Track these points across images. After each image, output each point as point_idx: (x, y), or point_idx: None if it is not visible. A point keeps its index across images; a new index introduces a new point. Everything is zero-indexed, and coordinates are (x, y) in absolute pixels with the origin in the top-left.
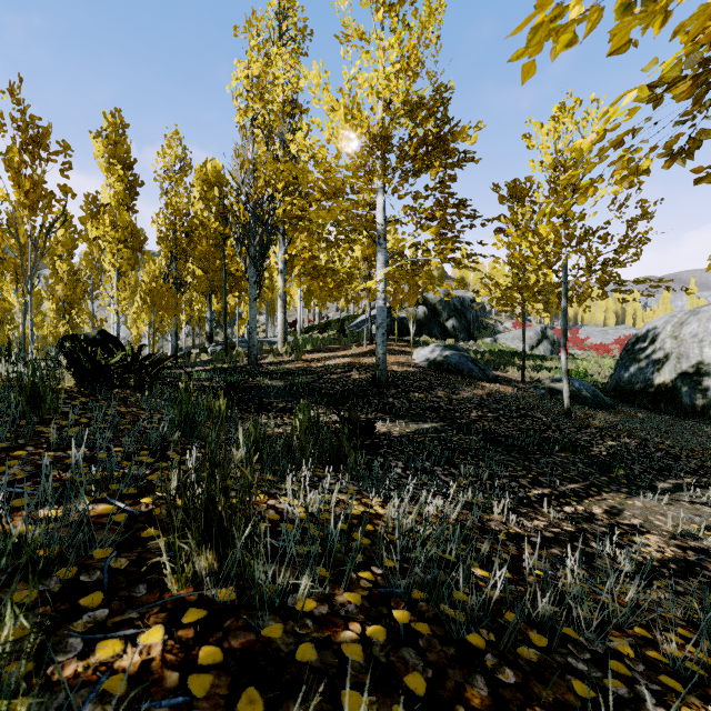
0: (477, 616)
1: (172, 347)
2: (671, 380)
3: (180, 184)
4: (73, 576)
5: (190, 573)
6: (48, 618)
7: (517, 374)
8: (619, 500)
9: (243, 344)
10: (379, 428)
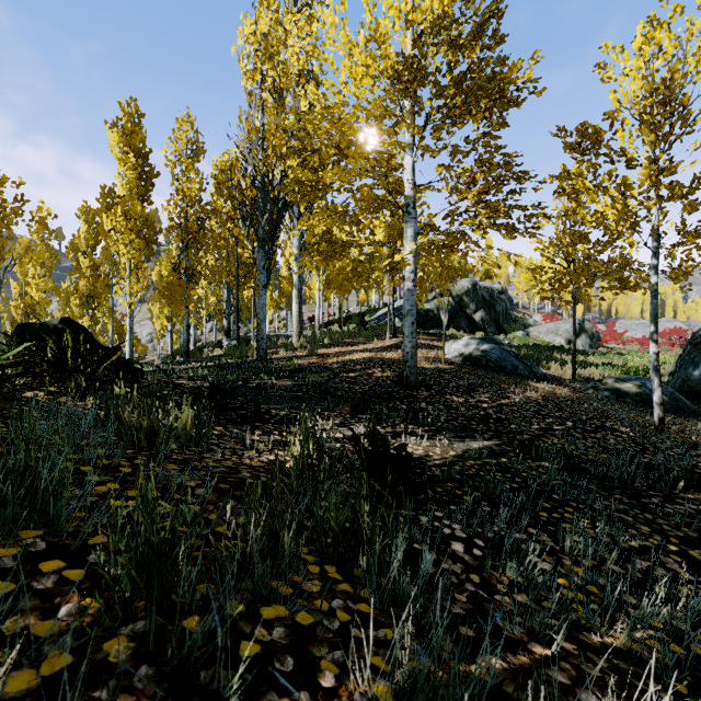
0: None
1: (184, 341)
2: None
3: (191, 169)
4: None
5: None
6: None
7: (561, 372)
8: None
9: None
10: (412, 449)
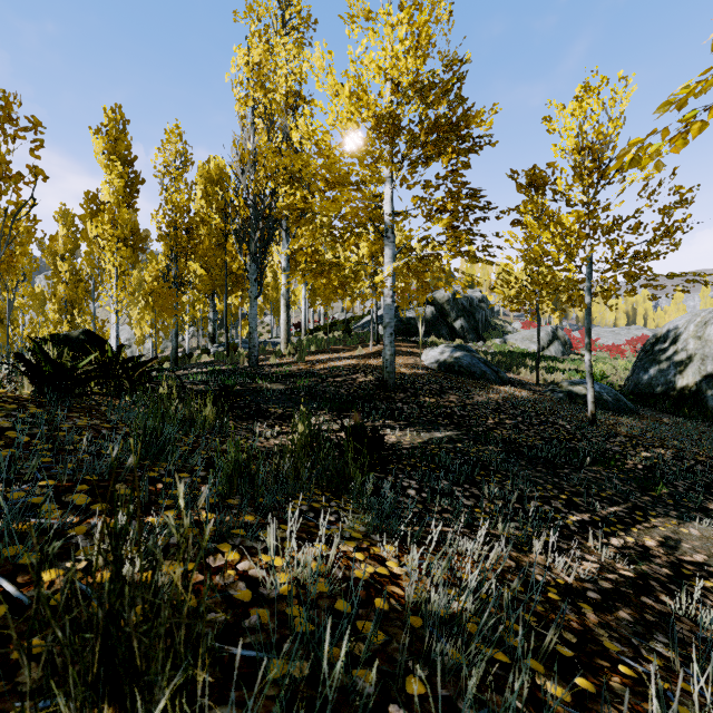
0: None
1: (172, 348)
2: (695, 383)
3: (180, 180)
4: None
5: None
6: None
7: (529, 376)
8: (671, 527)
9: (247, 345)
10: (387, 437)
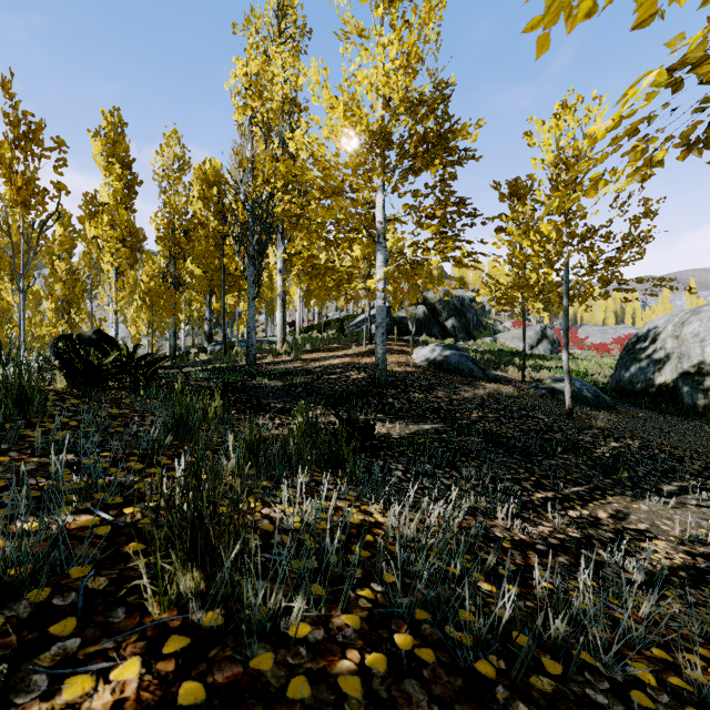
0: (485, 639)
1: (171, 346)
2: (672, 380)
3: (179, 183)
4: (46, 598)
5: (174, 595)
6: (12, 649)
7: (517, 374)
8: (624, 504)
9: (242, 344)
10: (378, 429)
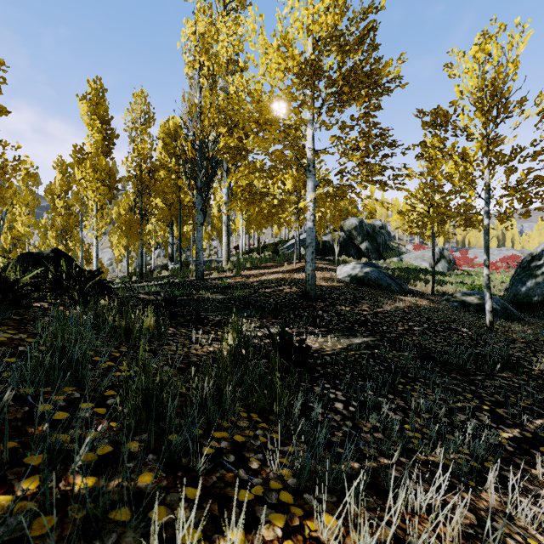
0: None
1: (138, 265)
2: None
3: (144, 133)
4: None
5: None
6: None
7: (424, 288)
8: None
9: None
10: (311, 343)
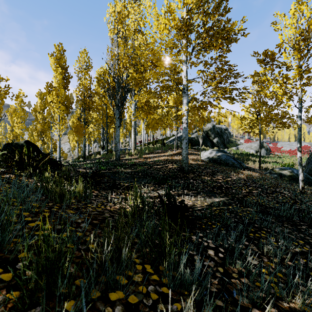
0: None
1: (83, 151)
2: None
3: (86, 74)
4: None
5: None
6: None
7: (253, 165)
8: None
9: None
10: (187, 201)
